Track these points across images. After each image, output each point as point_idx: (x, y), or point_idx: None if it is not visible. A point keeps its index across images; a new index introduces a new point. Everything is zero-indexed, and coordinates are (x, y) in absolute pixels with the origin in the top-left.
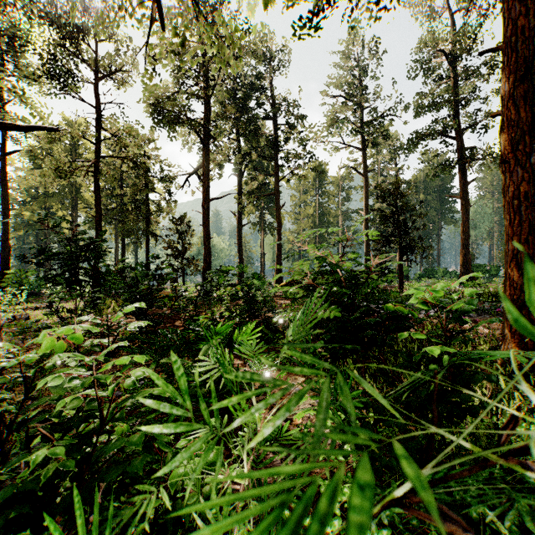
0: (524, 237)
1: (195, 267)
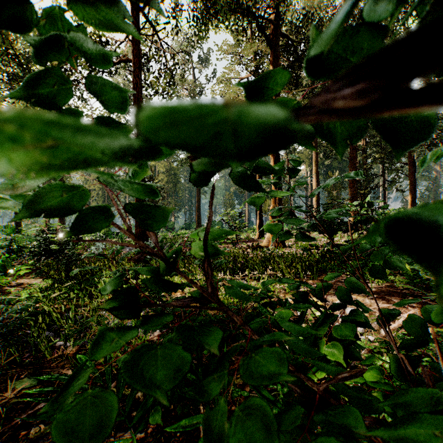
0: None
1: None
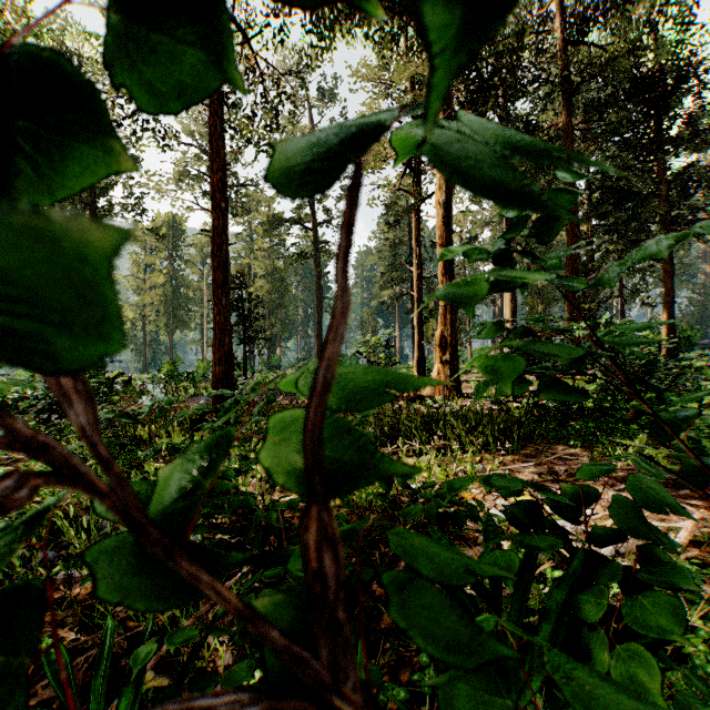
0: (218, 347)
1: None
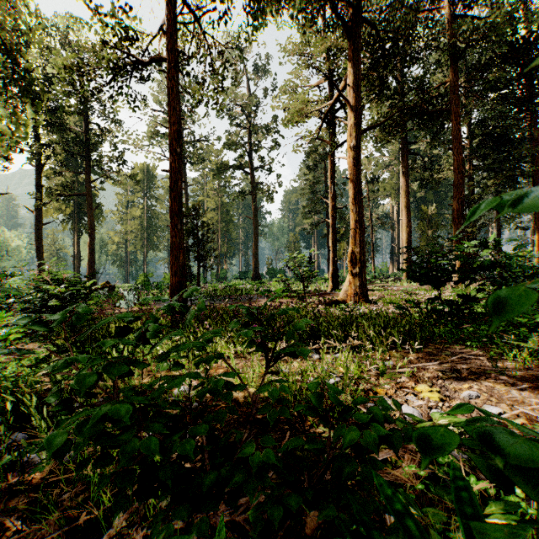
0: (174, 262)
1: None
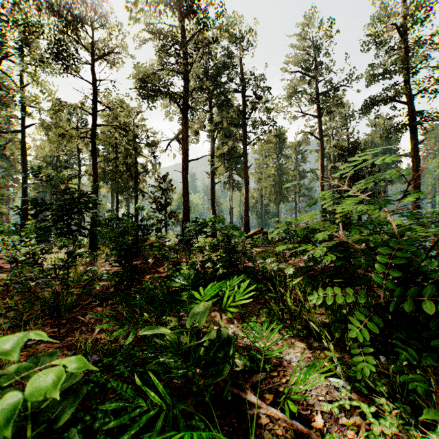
0: None
1: (175, 218)
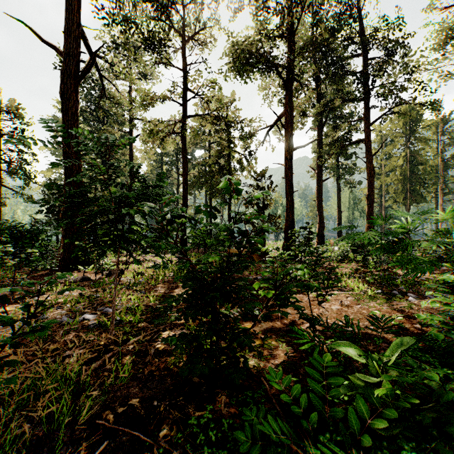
0: None
1: (276, 224)
